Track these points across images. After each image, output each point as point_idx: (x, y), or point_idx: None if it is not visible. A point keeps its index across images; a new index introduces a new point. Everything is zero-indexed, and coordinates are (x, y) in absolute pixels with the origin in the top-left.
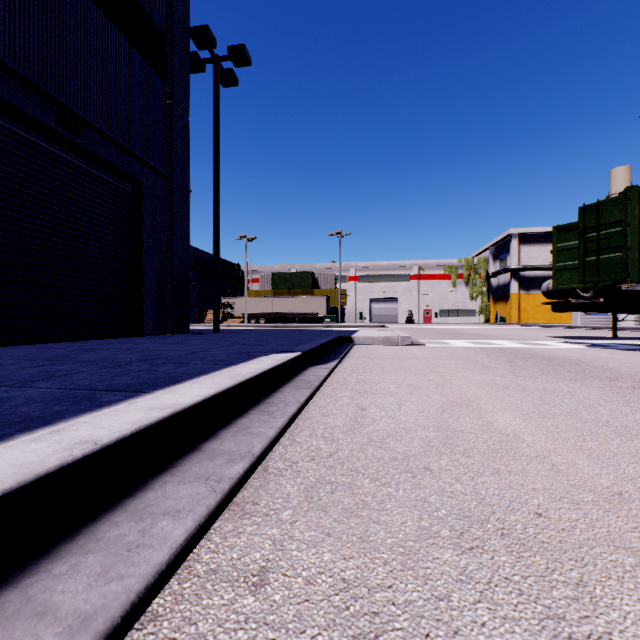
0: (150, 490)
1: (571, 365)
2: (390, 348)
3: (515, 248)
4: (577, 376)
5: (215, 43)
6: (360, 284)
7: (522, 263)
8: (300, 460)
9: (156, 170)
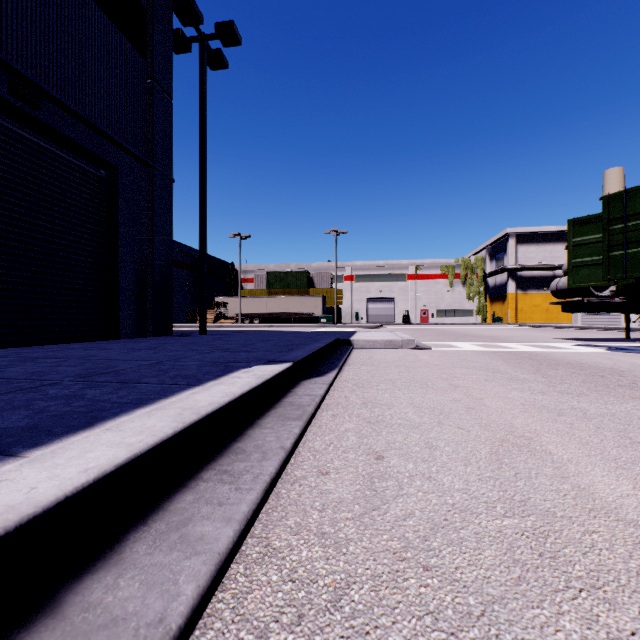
0: None
1: (613, 375)
2: (394, 352)
3: (512, 248)
4: (636, 393)
5: (201, 18)
6: (356, 284)
7: (519, 263)
8: (273, 622)
9: (134, 155)
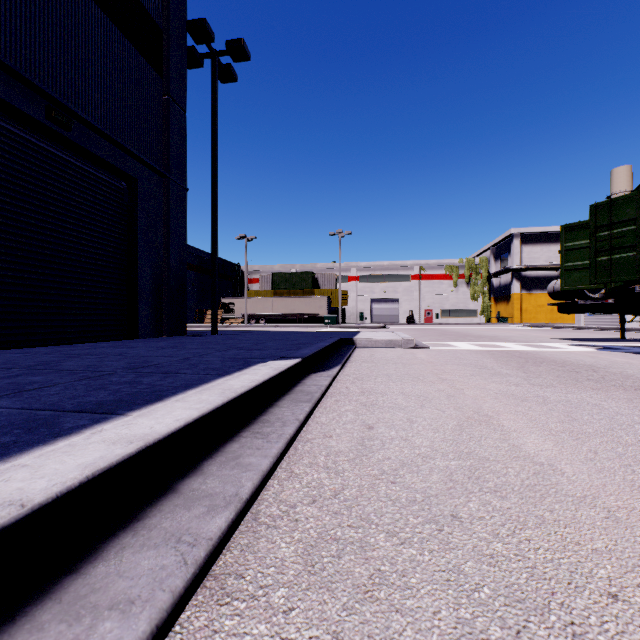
0: (101, 561)
1: (588, 371)
2: (393, 351)
3: (517, 248)
4: (598, 385)
5: (213, 37)
6: (361, 284)
7: (524, 263)
8: (298, 502)
9: (152, 167)
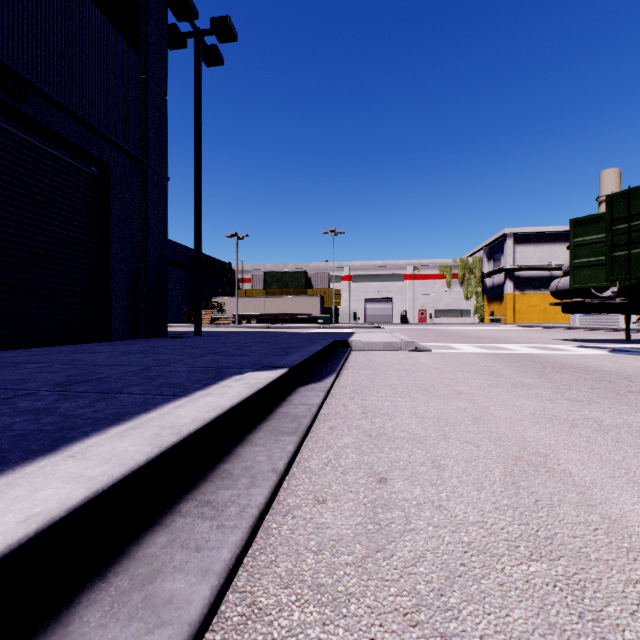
0: None
1: (621, 380)
2: (393, 355)
3: (510, 248)
4: None
5: (196, 13)
6: (354, 284)
7: (517, 263)
8: None
9: (126, 152)
